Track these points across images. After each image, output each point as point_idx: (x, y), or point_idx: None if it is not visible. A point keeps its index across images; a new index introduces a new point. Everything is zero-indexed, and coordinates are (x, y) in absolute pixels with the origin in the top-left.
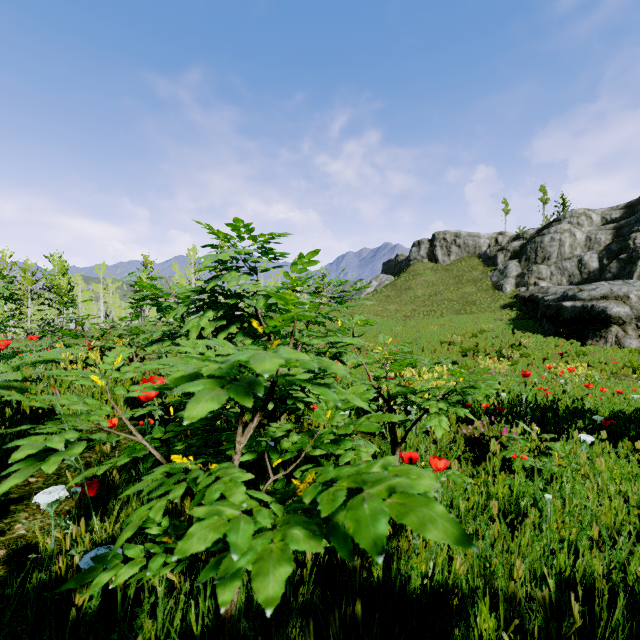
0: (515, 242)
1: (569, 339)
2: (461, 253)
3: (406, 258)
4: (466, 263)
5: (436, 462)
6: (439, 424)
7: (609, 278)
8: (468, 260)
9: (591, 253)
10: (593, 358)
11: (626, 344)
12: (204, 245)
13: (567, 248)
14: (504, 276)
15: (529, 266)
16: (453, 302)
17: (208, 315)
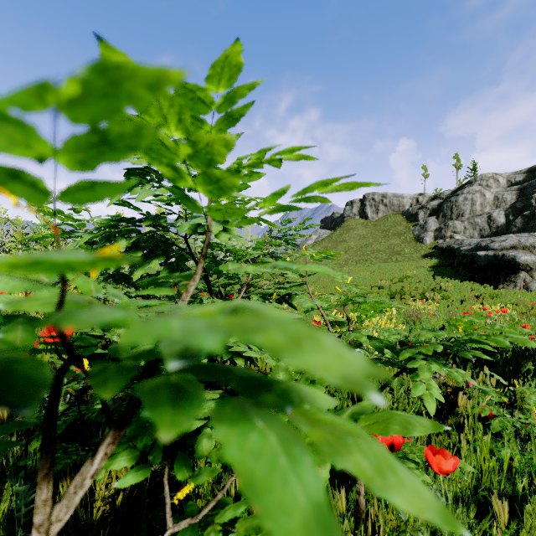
0: (433, 201)
1: (483, 283)
2: (387, 211)
3: (341, 215)
4: (392, 219)
5: (439, 459)
6: (428, 392)
7: (515, 231)
8: (393, 217)
9: (499, 210)
10: (505, 300)
11: (533, 288)
12: None
13: (478, 206)
14: (424, 230)
15: (445, 222)
16: (381, 252)
17: (119, 245)
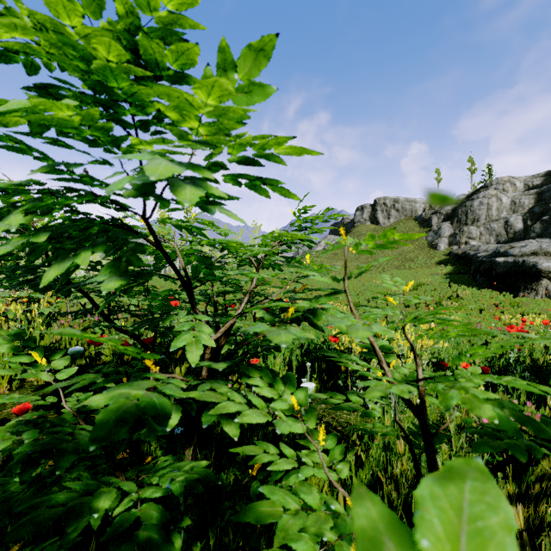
0: (447, 206)
1: (502, 291)
2: (399, 216)
3: (351, 221)
4: (404, 225)
5: None
6: None
7: (533, 237)
8: (406, 222)
9: (516, 215)
10: (527, 309)
11: None
12: None
13: (494, 211)
14: (438, 236)
15: (460, 227)
16: (393, 259)
17: (8, 221)
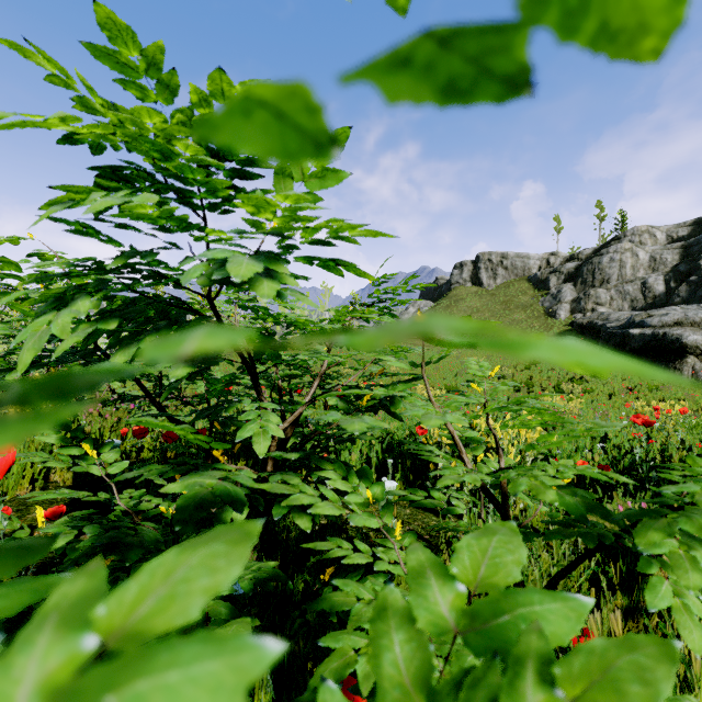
0: (569, 263)
1: None
2: (508, 276)
3: (447, 282)
4: (514, 287)
5: None
6: (680, 601)
7: (678, 303)
8: (516, 284)
9: (656, 275)
10: (668, 394)
11: None
12: (67, 137)
13: (629, 269)
14: (557, 301)
15: (586, 290)
16: None
17: (76, 307)
